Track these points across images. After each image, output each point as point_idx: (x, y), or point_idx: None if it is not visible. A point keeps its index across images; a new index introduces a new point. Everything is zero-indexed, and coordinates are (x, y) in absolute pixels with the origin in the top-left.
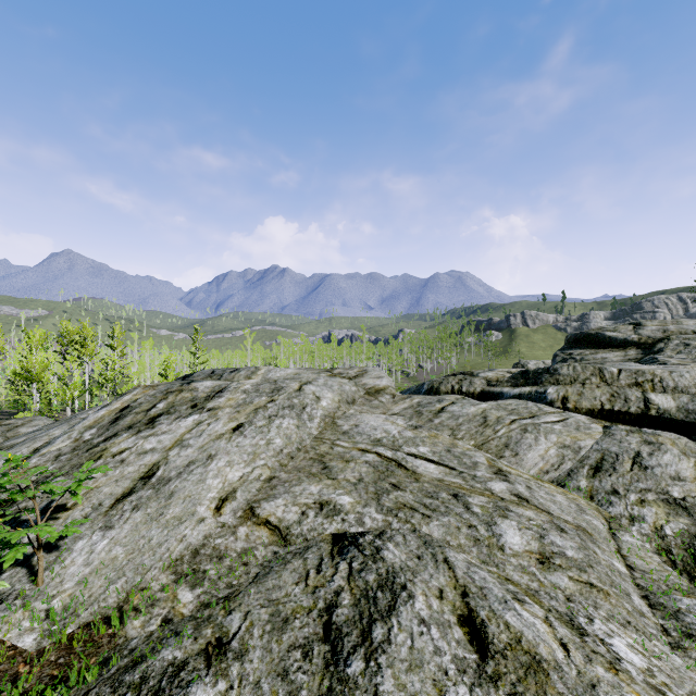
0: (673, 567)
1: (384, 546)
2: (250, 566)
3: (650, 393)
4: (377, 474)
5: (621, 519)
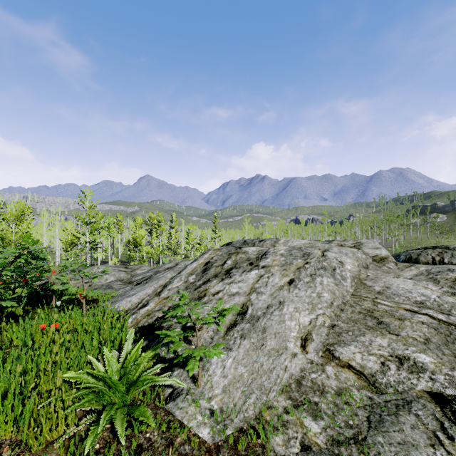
0: None
1: None
2: (352, 406)
3: None
4: (443, 336)
5: None
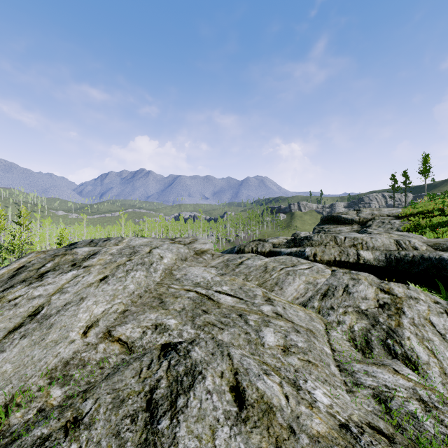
0: (355, 348)
1: (192, 349)
2: (105, 369)
3: (360, 250)
4: (195, 305)
5: (333, 323)
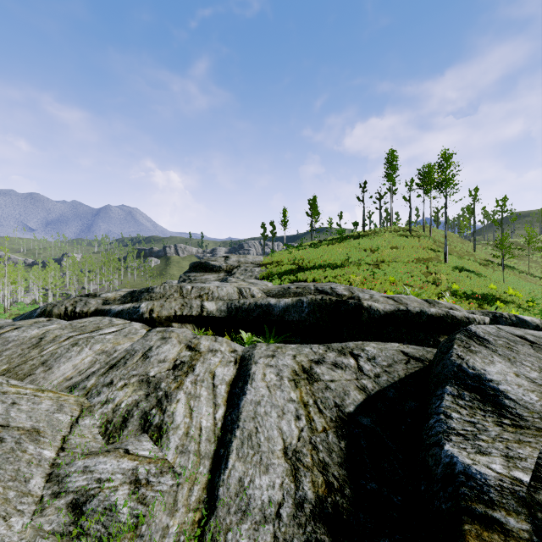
0: (103, 434)
1: None
2: None
3: (206, 301)
4: None
5: (97, 405)
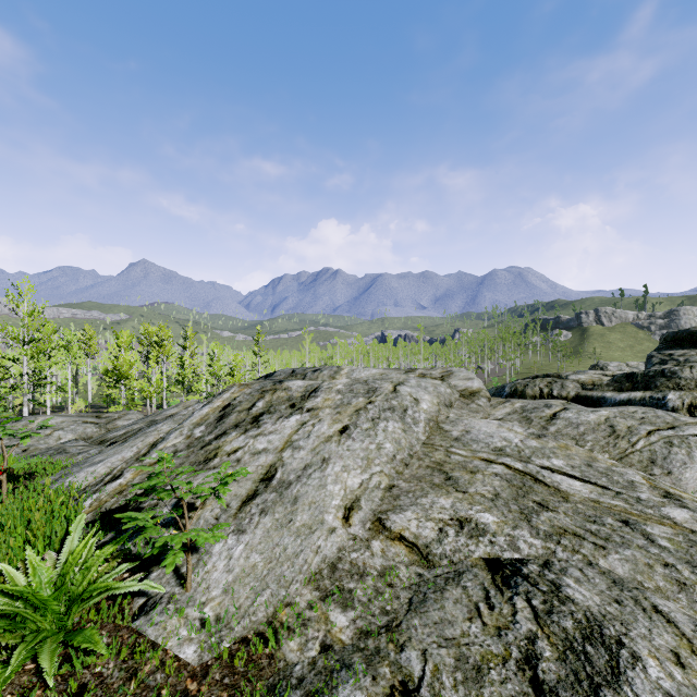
0: None
1: (561, 581)
2: (396, 588)
3: None
4: (514, 489)
5: None
